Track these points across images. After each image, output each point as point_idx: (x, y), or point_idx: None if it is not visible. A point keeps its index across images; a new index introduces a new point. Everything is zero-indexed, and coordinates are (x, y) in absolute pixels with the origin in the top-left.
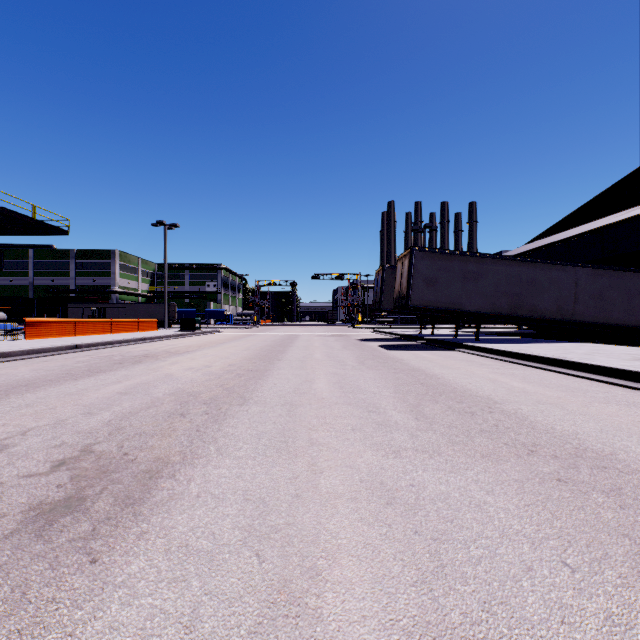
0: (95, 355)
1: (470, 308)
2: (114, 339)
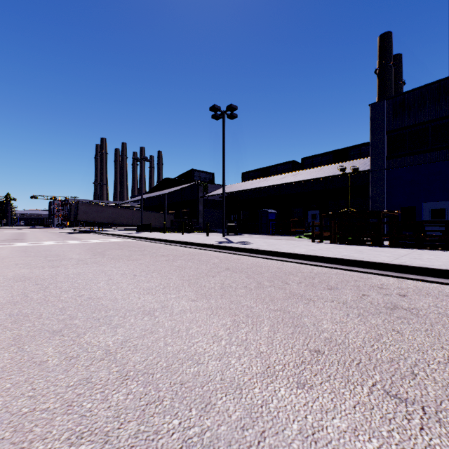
0: None
1: (99, 221)
2: None
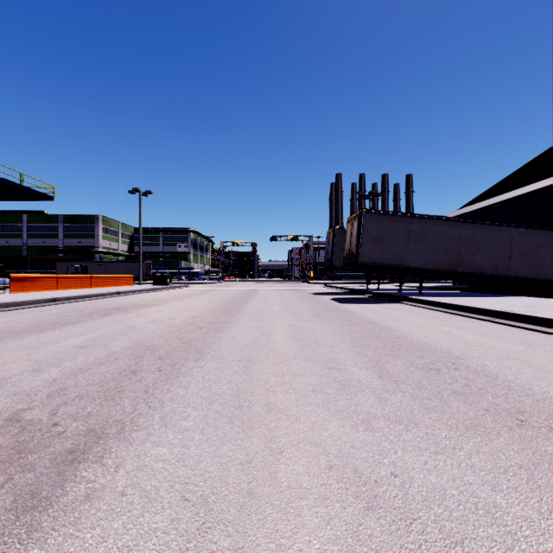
0: (70, 307)
1: (414, 265)
2: (91, 293)
